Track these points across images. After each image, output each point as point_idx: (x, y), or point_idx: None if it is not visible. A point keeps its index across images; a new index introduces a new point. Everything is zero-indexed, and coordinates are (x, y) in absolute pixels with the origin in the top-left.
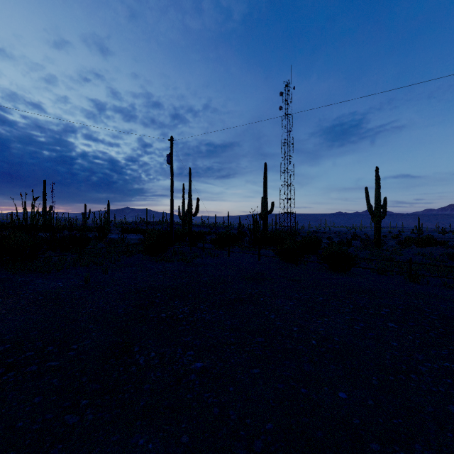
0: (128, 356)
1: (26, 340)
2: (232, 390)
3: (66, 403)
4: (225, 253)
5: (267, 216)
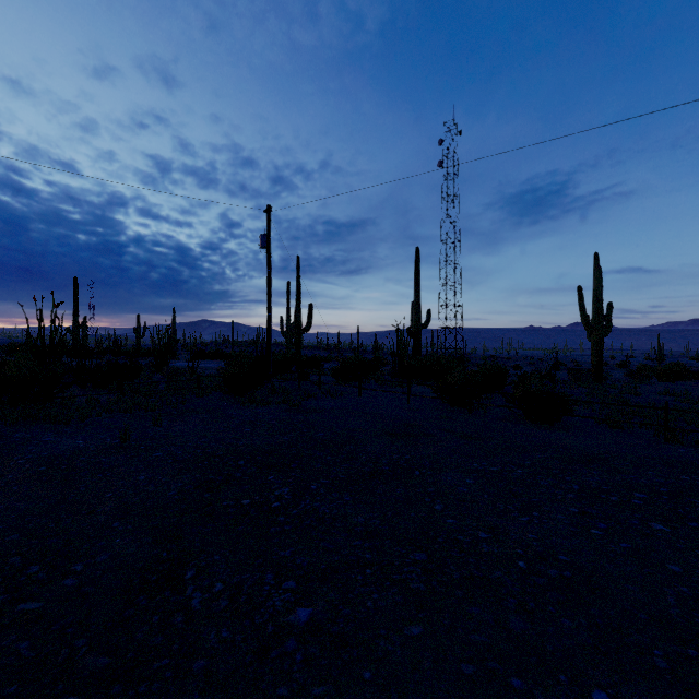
0: (172, 590)
1: None
2: (369, 679)
3: None
4: (354, 391)
5: (420, 331)
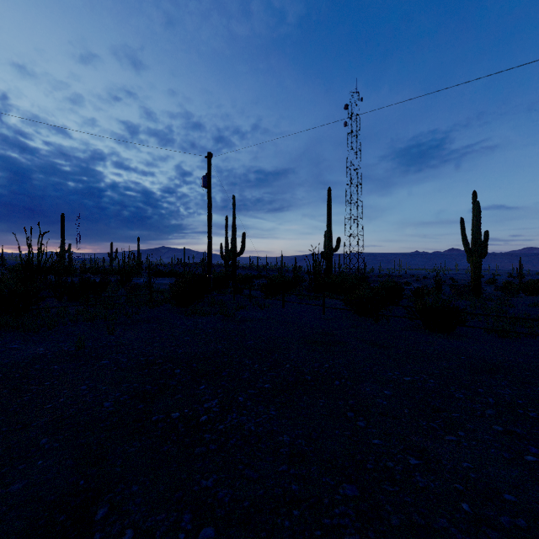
0: (76, 537)
1: None
2: None
3: None
4: (279, 303)
5: (331, 255)
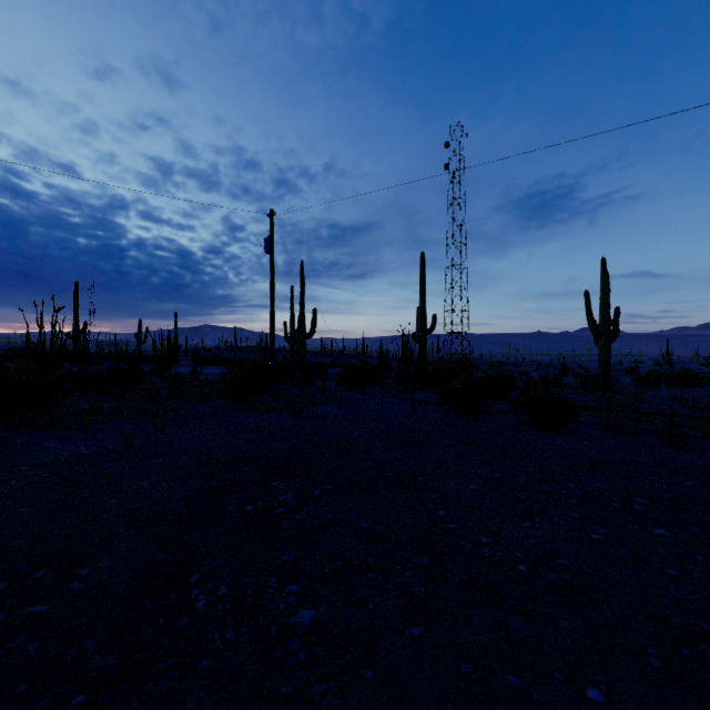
0: (177, 593)
1: (1, 556)
2: (370, 677)
3: (43, 701)
4: (359, 397)
5: (425, 337)
